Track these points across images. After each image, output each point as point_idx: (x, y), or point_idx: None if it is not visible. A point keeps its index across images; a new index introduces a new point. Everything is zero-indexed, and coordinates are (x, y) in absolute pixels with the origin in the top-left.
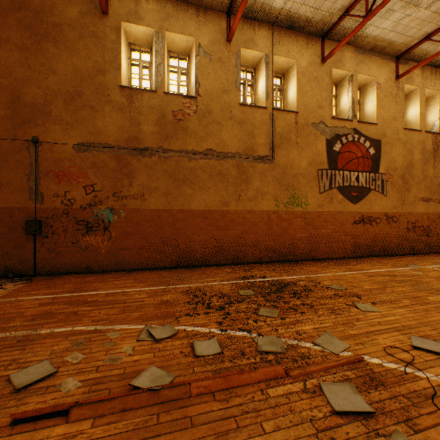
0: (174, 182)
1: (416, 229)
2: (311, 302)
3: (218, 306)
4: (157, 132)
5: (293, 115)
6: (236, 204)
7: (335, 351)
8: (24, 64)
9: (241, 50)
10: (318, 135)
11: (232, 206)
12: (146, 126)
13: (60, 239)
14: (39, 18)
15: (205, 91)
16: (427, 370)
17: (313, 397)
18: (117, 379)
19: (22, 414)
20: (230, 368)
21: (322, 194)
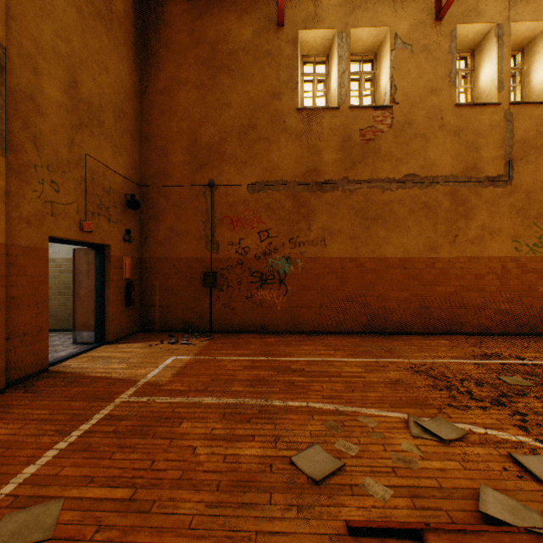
0: (361, 222)
1: None
2: None
3: (489, 398)
4: (340, 159)
5: None
6: (450, 249)
7: None
8: (201, 103)
9: (456, 28)
10: None
11: (443, 252)
12: (326, 154)
13: (234, 293)
14: (214, 50)
15: (404, 95)
16: None
17: None
18: (441, 496)
19: (362, 523)
20: None
21: None
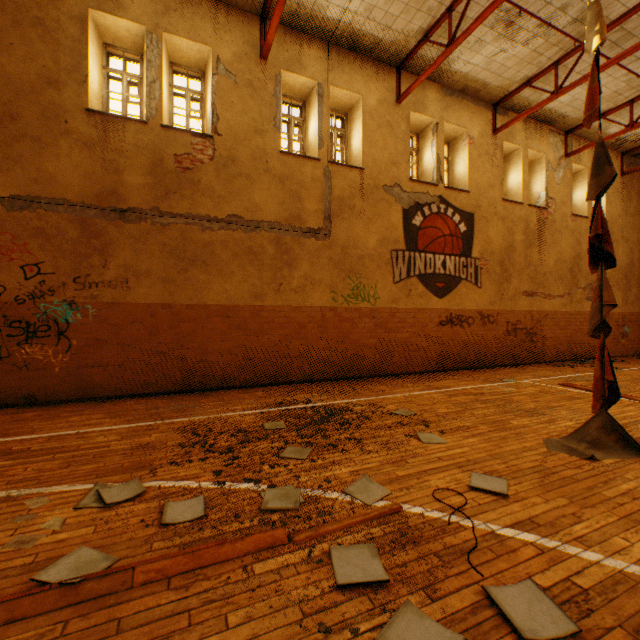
0: (177, 263)
1: (518, 332)
2: (362, 434)
3: (226, 447)
4: (150, 185)
5: (357, 173)
6: (275, 297)
7: (368, 501)
8: None
9: (283, 73)
10: (392, 202)
11: (269, 300)
12: (131, 175)
13: None
14: None
15: (228, 128)
16: (477, 517)
17: (315, 569)
18: (17, 574)
19: None
20: (210, 539)
21: (397, 284)
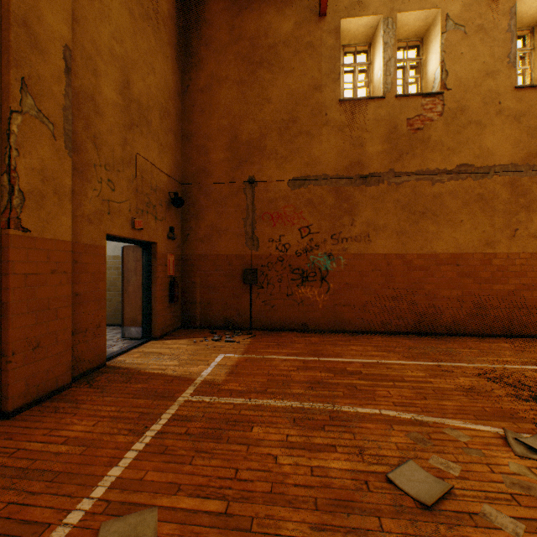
0: (408, 216)
1: None
2: None
3: None
4: (386, 151)
5: None
6: (509, 244)
7: None
8: (241, 99)
9: (516, 4)
10: None
11: (501, 247)
12: (370, 146)
13: (275, 290)
14: (254, 45)
15: (456, 80)
16: None
17: None
18: None
19: None
20: None
21: None
